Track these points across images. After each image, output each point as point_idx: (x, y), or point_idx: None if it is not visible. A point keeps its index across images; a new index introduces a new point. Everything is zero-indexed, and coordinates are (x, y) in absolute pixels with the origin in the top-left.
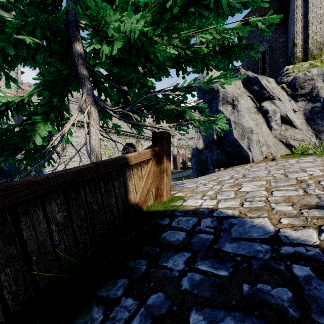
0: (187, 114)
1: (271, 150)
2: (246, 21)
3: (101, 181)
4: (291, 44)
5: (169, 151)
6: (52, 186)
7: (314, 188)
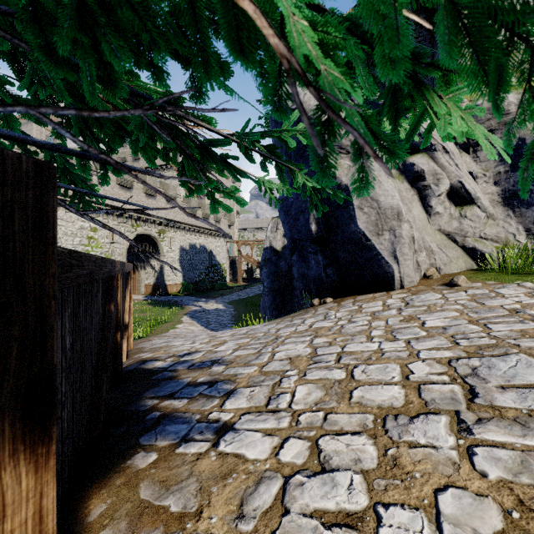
0: None
1: (436, 259)
2: None
3: None
4: None
5: (12, 346)
6: None
7: None
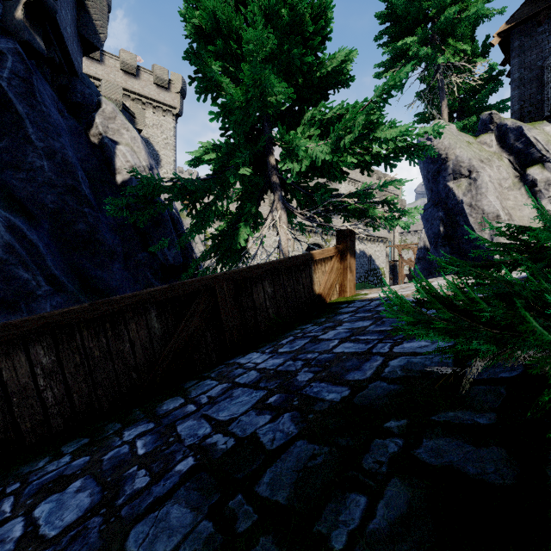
0: (369, 211)
1: None
2: (517, 21)
3: (293, 272)
4: None
5: (353, 248)
6: (267, 269)
7: None
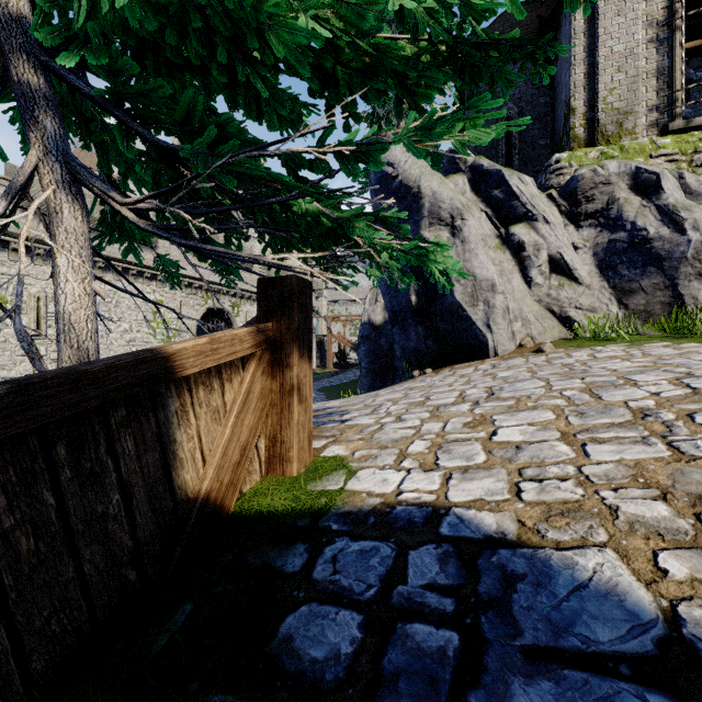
0: (358, 229)
1: (532, 329)
2: None
3: (58, 445)
4: (563, 111)
5: (307, 332)
6: None
7: (689, 436)
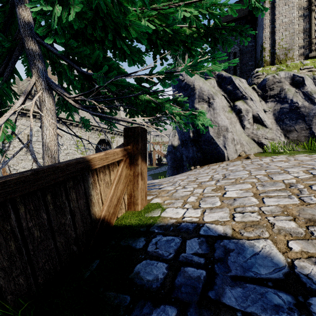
0: (166, 106)
1: (245, 148)
2: None
3: (48, 195)
4: (260, 49)
5: (144, 150)
6: None
7: (308, 195)
